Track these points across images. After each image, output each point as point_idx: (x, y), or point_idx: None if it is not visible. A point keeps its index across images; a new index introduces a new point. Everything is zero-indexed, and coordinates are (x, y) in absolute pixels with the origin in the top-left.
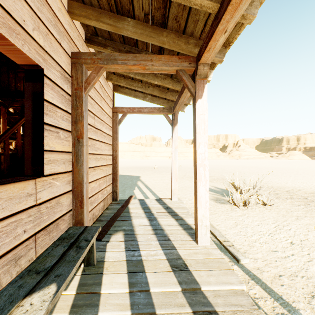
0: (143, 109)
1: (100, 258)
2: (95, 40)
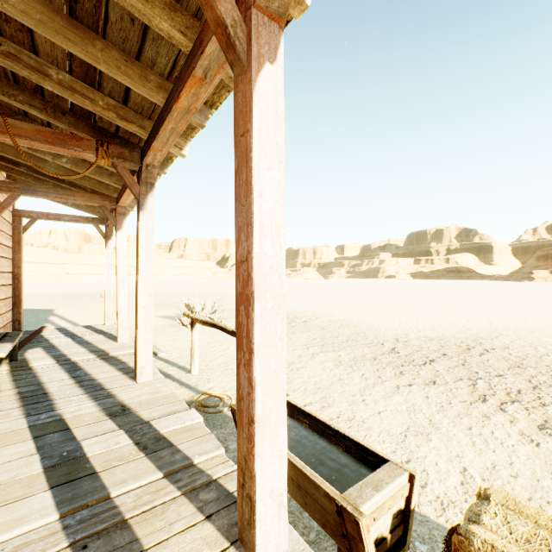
0: (64, 216)
1: (21, 358)
2: (5, 156)
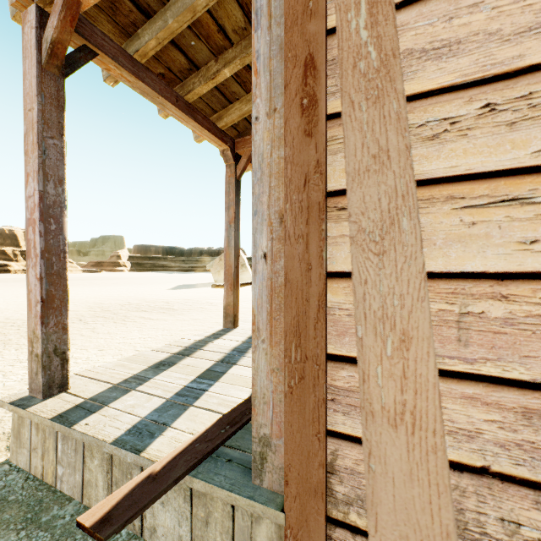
0: None
1: None
2: None
